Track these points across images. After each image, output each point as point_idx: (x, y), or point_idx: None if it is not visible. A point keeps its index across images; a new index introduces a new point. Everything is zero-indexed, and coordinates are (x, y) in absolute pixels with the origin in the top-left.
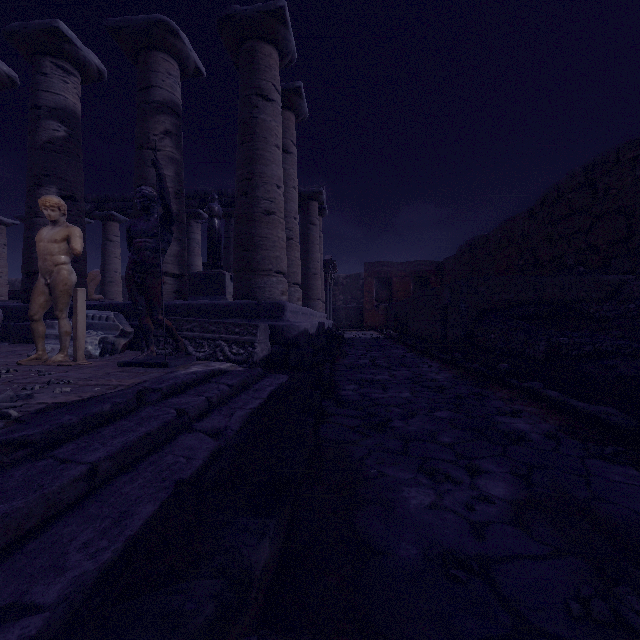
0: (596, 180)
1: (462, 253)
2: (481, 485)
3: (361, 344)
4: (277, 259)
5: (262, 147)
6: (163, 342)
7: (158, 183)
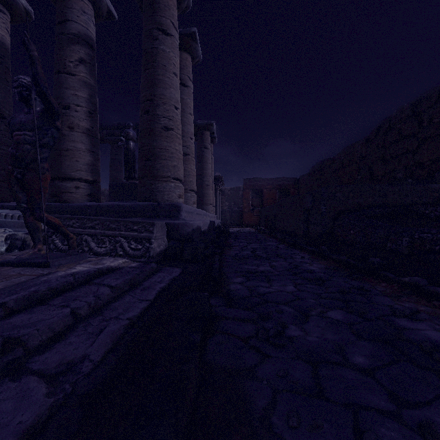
0: (422, 112)
1: (314, 171)
2: None
3: (242, 237)
4: (175, 168)
5: (162, 73)
6: None
7: (30, 66)
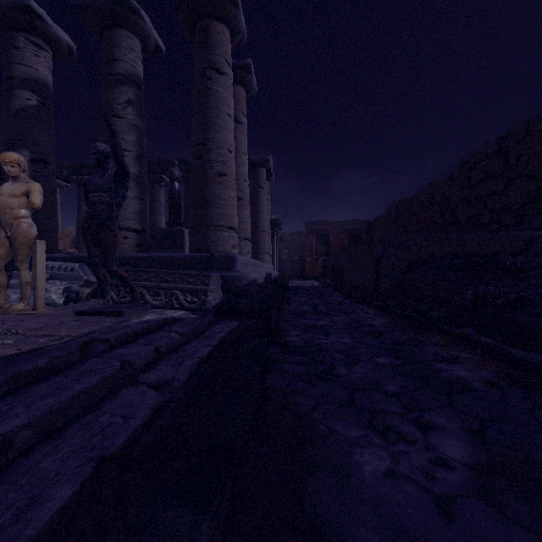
0: (509, 148)
1: (389, 213)
2: (436, 444)
3: (303, 292)
4: (229, 216)
5: (215, 115)
6: (123, 291)
7: (111, 139)
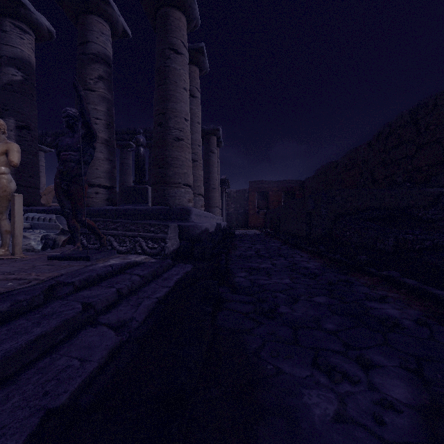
0: (419, 119)
1: (318, 174)
2: (378, 384)
3: (247, 239)
4: (185, 175)
5: (173, 89)
6: (93, 238)
7: (79, 103)
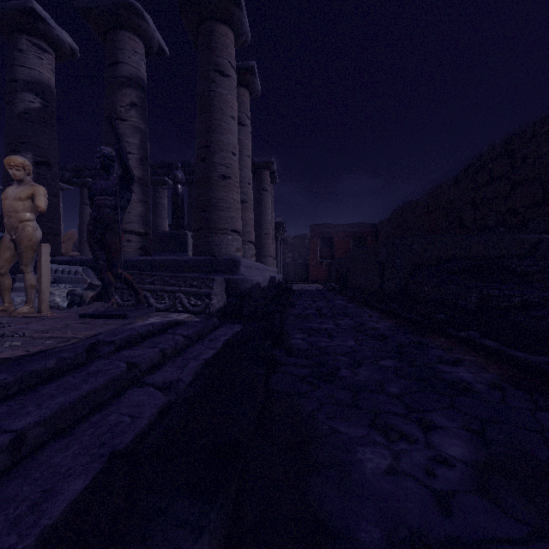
0: (515, 151)
1: (395, 216)
2: (436, 443)
3: (307, 295)
4: (232, 219)
5: (219, 118)
6: (127, 294)
7: (116, 142)
